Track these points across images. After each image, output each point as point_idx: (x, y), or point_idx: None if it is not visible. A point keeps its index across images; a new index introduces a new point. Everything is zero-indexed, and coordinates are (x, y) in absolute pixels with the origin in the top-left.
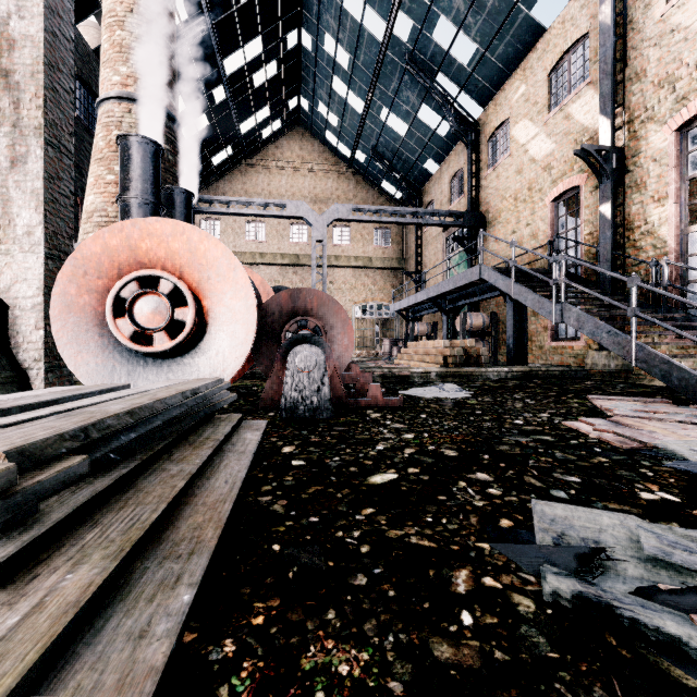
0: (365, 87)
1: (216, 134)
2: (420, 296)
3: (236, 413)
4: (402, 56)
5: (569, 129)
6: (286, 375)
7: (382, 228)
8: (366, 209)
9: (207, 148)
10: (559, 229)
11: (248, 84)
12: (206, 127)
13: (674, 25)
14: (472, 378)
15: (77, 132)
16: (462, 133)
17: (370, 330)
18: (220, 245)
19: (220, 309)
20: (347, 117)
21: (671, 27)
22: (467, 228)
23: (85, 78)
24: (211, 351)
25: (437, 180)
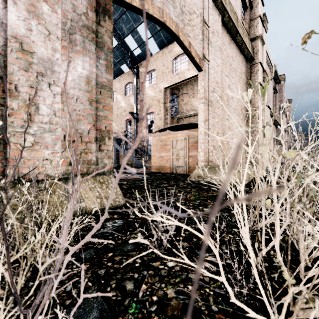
0: None
1: None
2: None
3: None
4: None
5: (129, 103)
6: None
7: None
8: None
9: None
10: (127, 128)
11: None
12: None
13: (146, 92)
14: None
15: None
16: None
17: None
18: None
19: None
20: None
21: (146, 92)
22: None
23: None
24: None
25: None
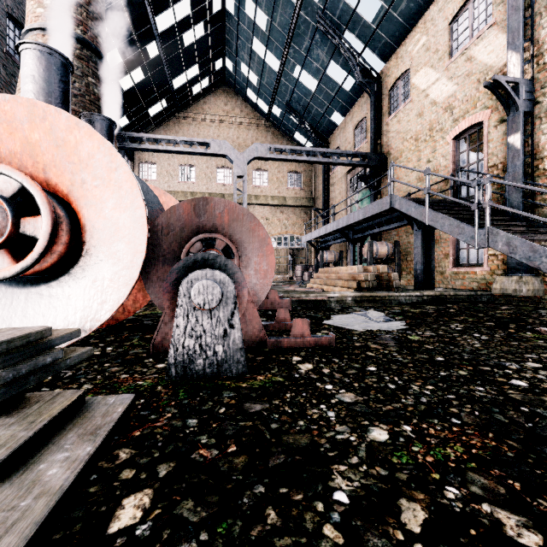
0: (281, 47)
1: (151, 87)
2: (330, 227)
3: (113, 363)
4: (314, 15)
5: (471, 70)
6: (177, 313)
7: (295, 172)
8: (282, 149)
9: (144, 100)
10: (460, 164)
11: (179, 42)
12: (142, 80)
13: None
14: (385, 302)
15: (8, 67)
16: (366, 84)
17: (285, 258)
18: (96, 136)
19: (99, 223)
20: (265, 75)
21: None
22: (371, 167)
23: (16, 17)
24: (87, 277)
25: (342, 129)
